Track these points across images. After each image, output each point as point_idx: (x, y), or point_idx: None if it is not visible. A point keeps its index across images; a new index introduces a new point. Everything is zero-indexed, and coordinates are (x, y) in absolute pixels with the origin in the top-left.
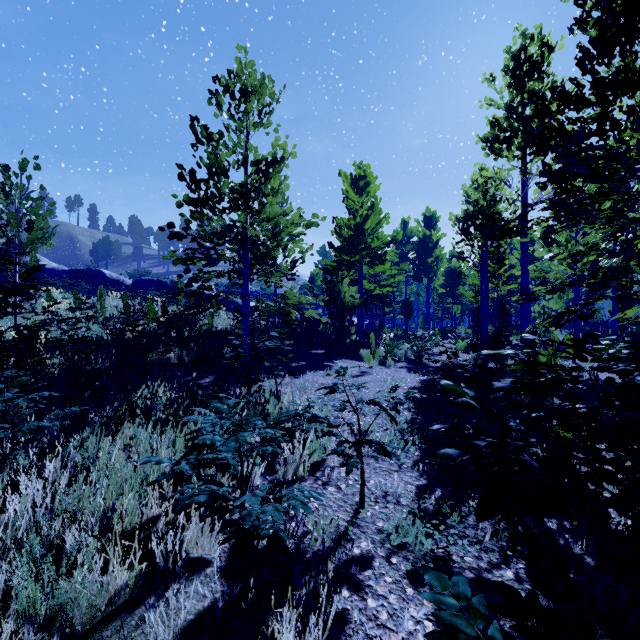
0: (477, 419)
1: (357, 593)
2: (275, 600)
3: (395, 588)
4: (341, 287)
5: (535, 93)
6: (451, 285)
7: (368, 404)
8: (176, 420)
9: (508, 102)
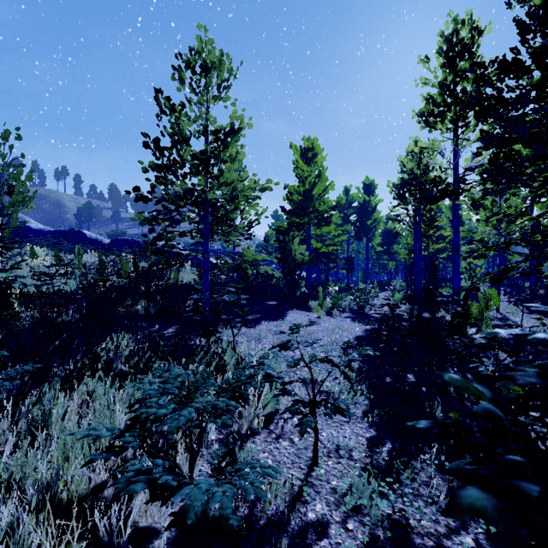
0: (418, 367)
1: None
2: None
3: None
4: (292, 246)
5: (477, 62)
6: (387, 244)
7: (322, 361)
8: (137, 371)
9: (441, 80)
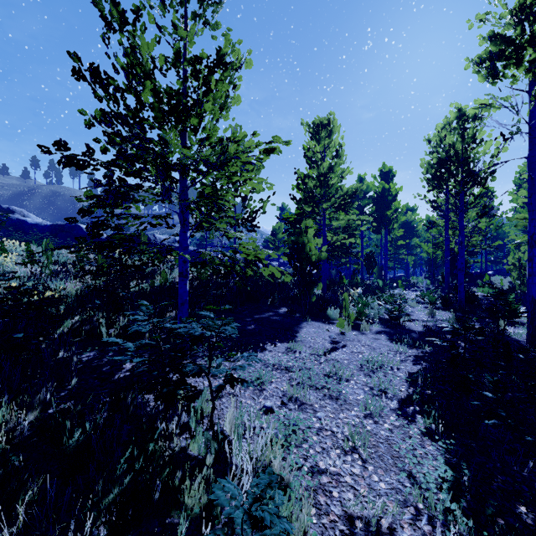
0: None
1: None
2: None
3: None
4: (306, 238)
5: None
6: (406, 237)
7: None
8: None
9: (514, 8)
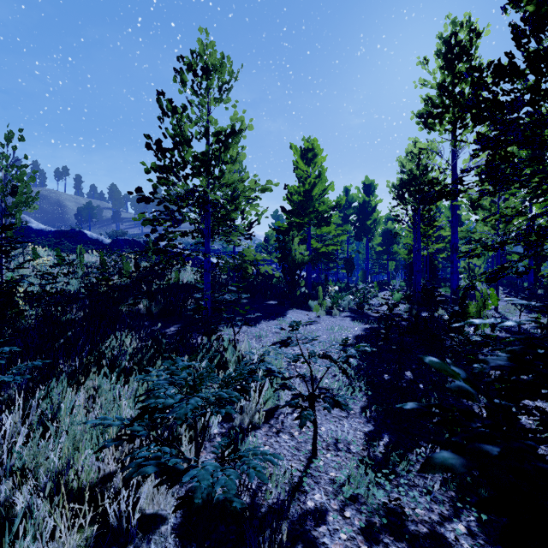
0: (416, 365)
1: None
2: None
3: (350, 546)
4: (292, 246)
5: (472, 66)
6: (387, 244)
7: (320, 357)
8: (141, 368)
9: (440, 82)
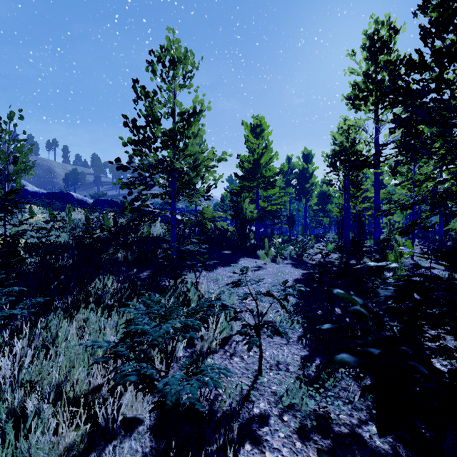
0: (344, 303)
1: (257, 447)
2: (192, 454)
3: (287, 442)
4: (243, 205)
5: (389, 60)
6: (322, 203)
7: (265, 295)
8: (120, 305)
9: (365, 70)
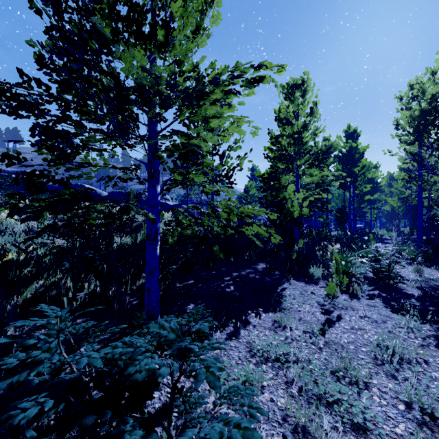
0: None
1: None
2: None
3: None
4: (287, 193)
5: None
6: (370, 192)
7: None
8: None
9: None
